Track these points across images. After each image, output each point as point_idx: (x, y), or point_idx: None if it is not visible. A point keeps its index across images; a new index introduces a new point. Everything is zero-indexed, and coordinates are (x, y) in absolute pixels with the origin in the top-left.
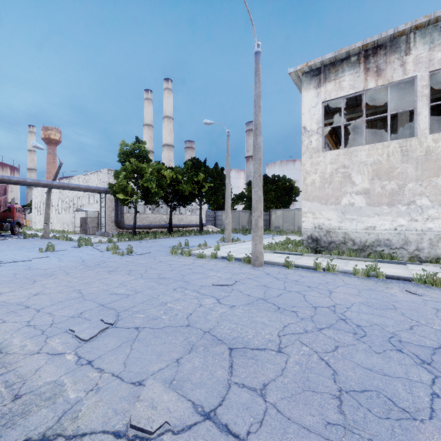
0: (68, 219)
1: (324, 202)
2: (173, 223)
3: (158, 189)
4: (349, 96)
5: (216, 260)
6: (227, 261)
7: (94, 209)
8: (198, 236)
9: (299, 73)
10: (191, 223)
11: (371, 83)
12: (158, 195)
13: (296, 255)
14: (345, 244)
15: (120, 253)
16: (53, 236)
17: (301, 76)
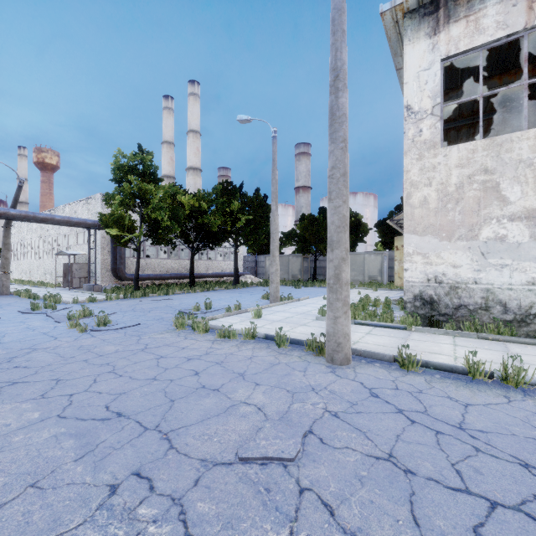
0: (51, 266)
1: (446, 235)
2: (198, 272)
3: (171, 222)
4: (494, 45)
5: (253, 344)
6: (276, 346)
7: (83, 252)
8: (232, 289)
9: (398, 13)
10: (223, 272)
11: None
12: (171, 231)
13: (397, 330)
14: (487, 310)
15: (81, 327)
16: (15, 291)
17: (400, 22)
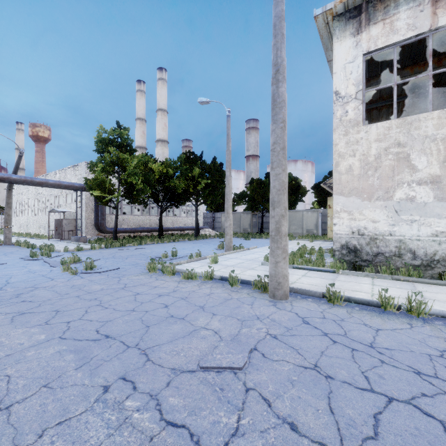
0: (44, 221)
1: (367, 196)
2: (165, 226)
3: (144, 185)
4: (406, 42)
5: (211, 284)
6: (229, 286)
7: (71, 210)
8: (193, 240)
9: (329, 16)
10: (186, 226)
11: (444, 17)
12: (144, 192)
13: (327, 273)
14: (400, 257)
15: (72, 270)
16: (16, 242)
17: (330, 23)
